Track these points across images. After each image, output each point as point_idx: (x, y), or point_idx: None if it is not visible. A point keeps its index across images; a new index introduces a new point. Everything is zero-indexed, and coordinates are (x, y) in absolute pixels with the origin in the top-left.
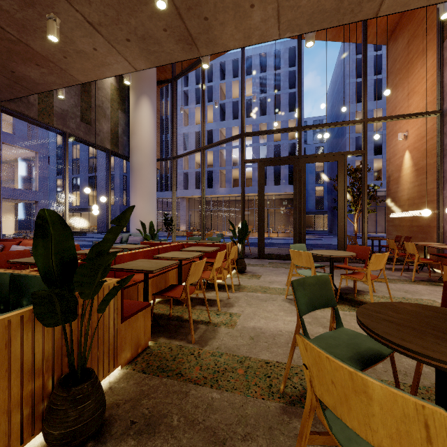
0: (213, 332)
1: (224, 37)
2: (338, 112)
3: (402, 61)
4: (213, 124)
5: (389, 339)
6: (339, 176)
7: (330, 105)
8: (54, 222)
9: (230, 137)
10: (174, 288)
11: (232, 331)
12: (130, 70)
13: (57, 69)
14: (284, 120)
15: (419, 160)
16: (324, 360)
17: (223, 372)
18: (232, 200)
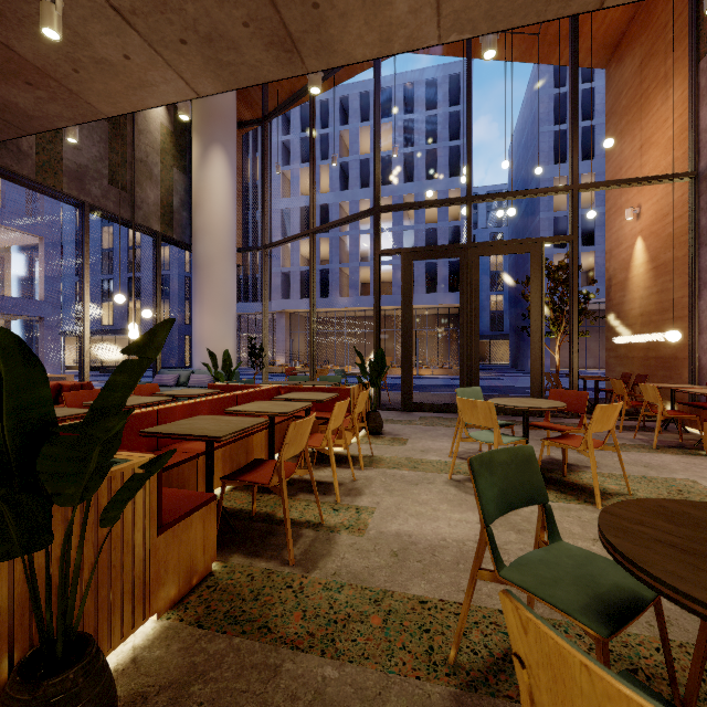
0: (327, 544)
1: (347, 39)
2: (526, 177)
3: (631, 94)
4: (329, 195)
5: (683, 591)
6: (532, 277)
7: (514, 167)
8: (6, 351)
9: (357, 214)
10: (260, 467)
11: (361, 541)
12: (188, 96)
13: (63, 92)
14: (442, 190)
15: (659, 252)
16: (574, 667)
17: (345, 623)
18: (359, 316)
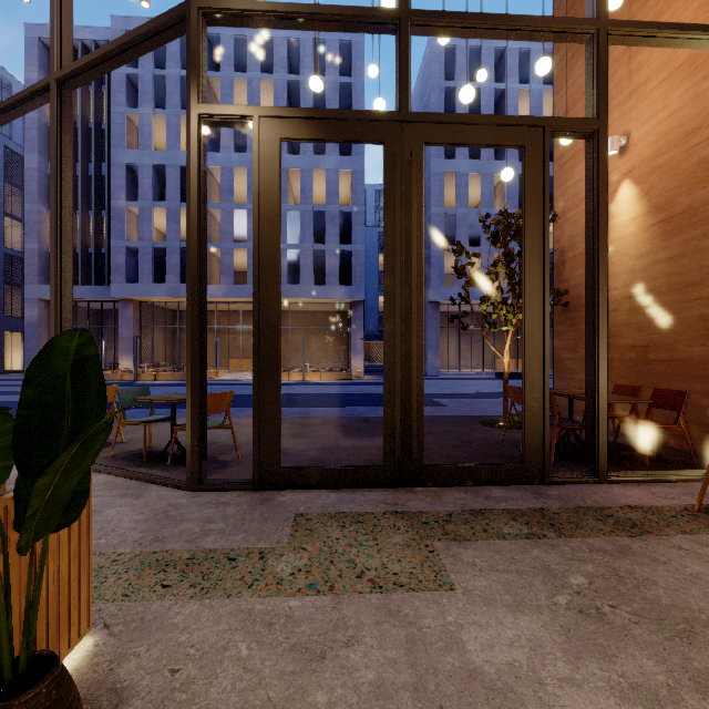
0: None
1: None
2: None
3: None
4: None
5: None
6: (527, 196)
7: None
8: None
9: (149, 21)
10: None
11: None
12: None
13: None
14: (332, 169)
15: (675, 194)
16: None
17: None
18: (236, 310)
